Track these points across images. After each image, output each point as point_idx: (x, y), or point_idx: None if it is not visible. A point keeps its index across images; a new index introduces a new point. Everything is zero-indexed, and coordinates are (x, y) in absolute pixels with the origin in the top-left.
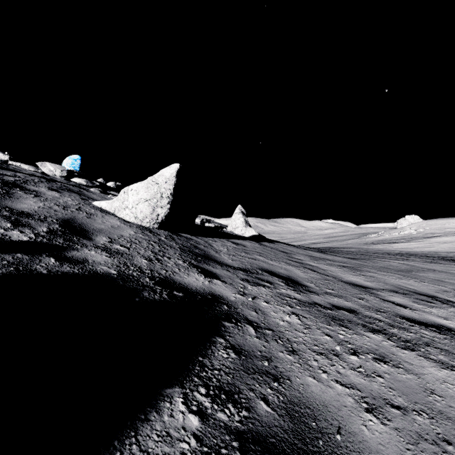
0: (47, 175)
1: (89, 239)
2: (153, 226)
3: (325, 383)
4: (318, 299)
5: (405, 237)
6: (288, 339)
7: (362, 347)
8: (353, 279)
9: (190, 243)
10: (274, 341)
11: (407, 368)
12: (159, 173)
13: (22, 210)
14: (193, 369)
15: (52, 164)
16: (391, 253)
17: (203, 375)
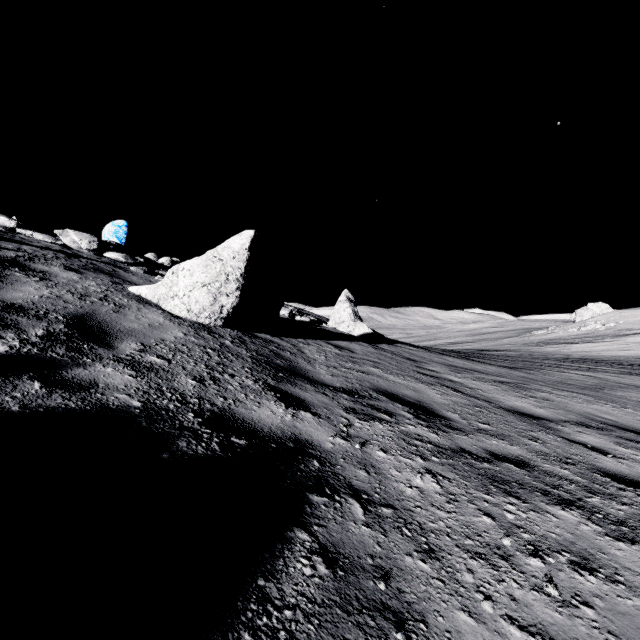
0: (70, 249)
1: (109, 348)
2: (216, 323)
3: (490, 625)
4: (466, 442)
5: (588, 334)
6: (421, 525)
7: (548, 538)
8: (518, 404)
9: (269, 349)
10: (396, 531)
11: (632, 583)
12: (224, 244)
13: (12, 302)
14: (244, 609)
15: (77, 233)
16: (568, 359)
17: (262, 623)
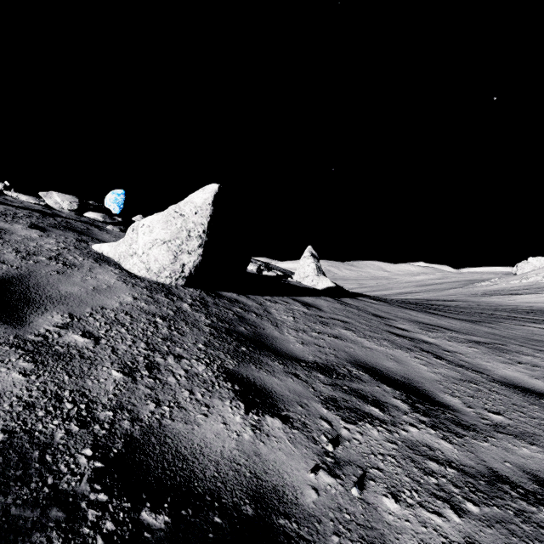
0: (52, 209)
1: (17, 324)
2: (177, 282)
3: None
4: (493, 457)
5: (530, 286)
6: None
7: None
8: (509, 374)
9: (232, 311)
10: None
11: None
12: (187, 198)
13: None
14: None
15: (60, 194)
16: (517, 310)
17: None
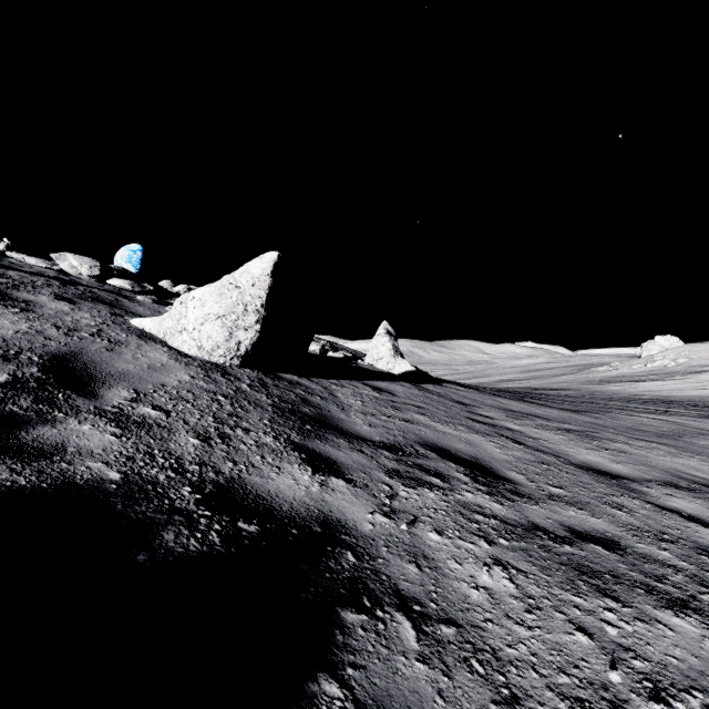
0: (68, 275)
1: (91, 397)
2: (232, 362)
3: None
4: (538, 515)
5: (656, 371)
6: (496, 652)
7: (668, 666)
8: (590, 459)
9: (295, 393)
10: (462, 667)
11: None
12: (242, 268)
13: None
14: None
15: (76, 256)
16: (636, 399)
17: None
